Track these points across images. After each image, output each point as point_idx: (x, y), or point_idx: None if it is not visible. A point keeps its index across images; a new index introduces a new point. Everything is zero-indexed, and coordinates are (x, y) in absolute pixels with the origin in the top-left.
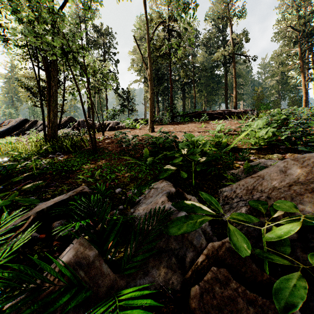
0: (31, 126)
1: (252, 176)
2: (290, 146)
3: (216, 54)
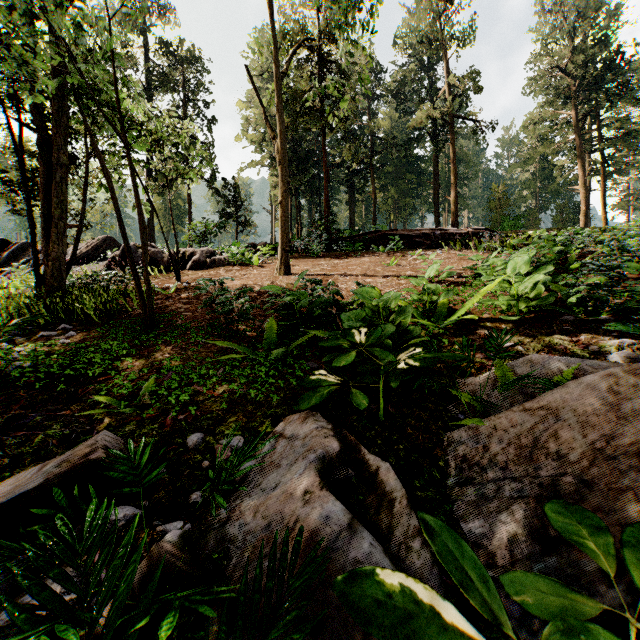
0: (15, 255)
1: (527, 406)
2: (583, 316)
3: (418, 115)
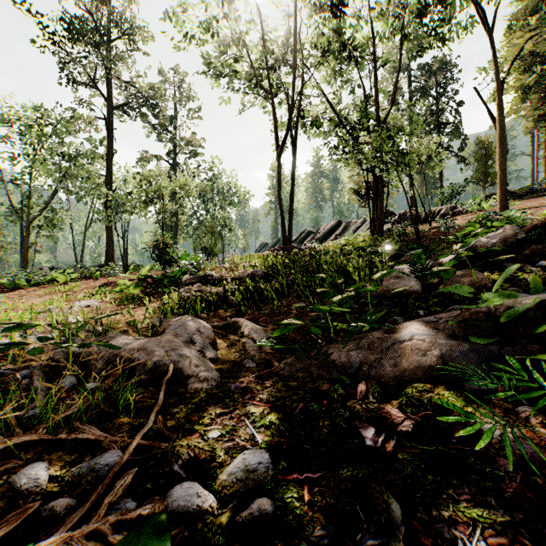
0: (345, 228)
1: None
2: None
3: None
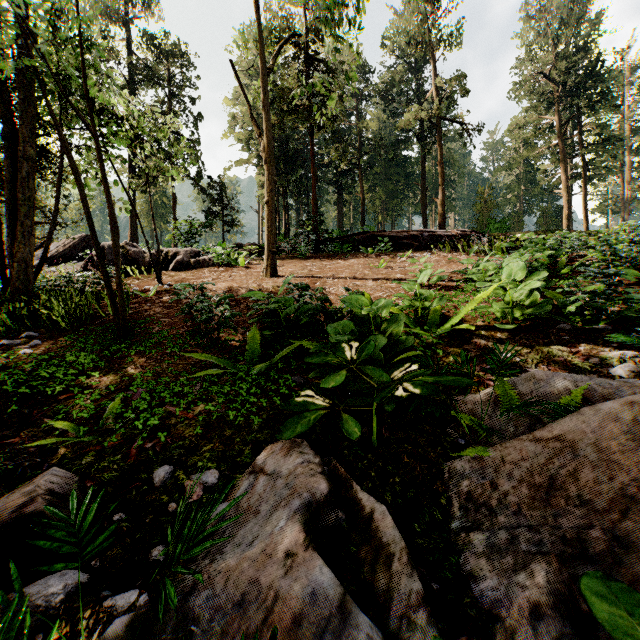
0: None
1: (537, 435)
2: (579, 324)
3: (406, 116)
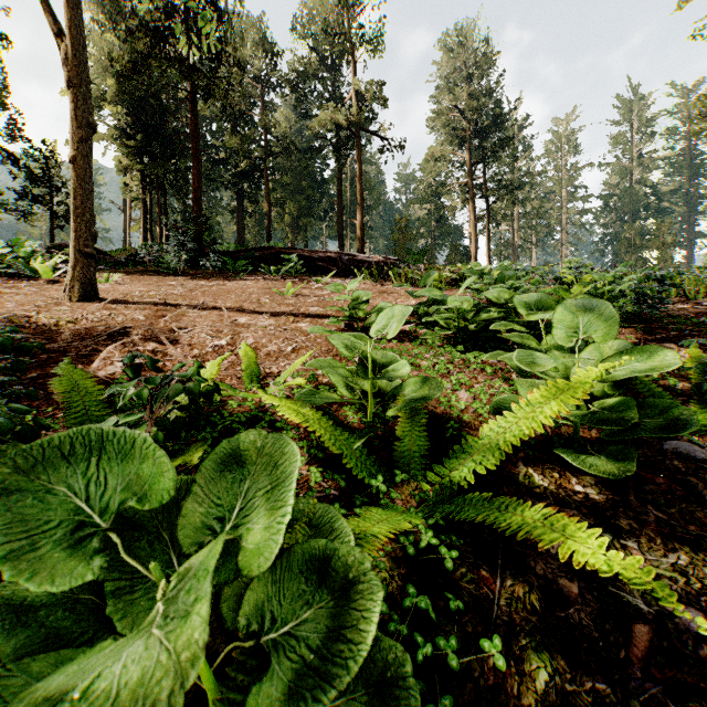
0: None
1: None
2: (701, 439)
3: (320, 116)
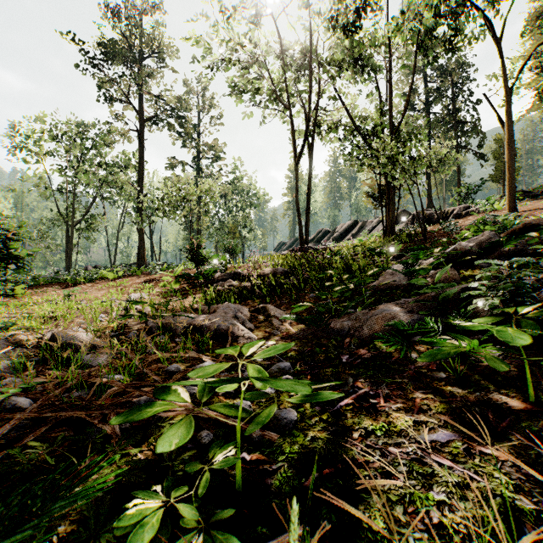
0: (361, 227)
1: None
2: None
3: None
